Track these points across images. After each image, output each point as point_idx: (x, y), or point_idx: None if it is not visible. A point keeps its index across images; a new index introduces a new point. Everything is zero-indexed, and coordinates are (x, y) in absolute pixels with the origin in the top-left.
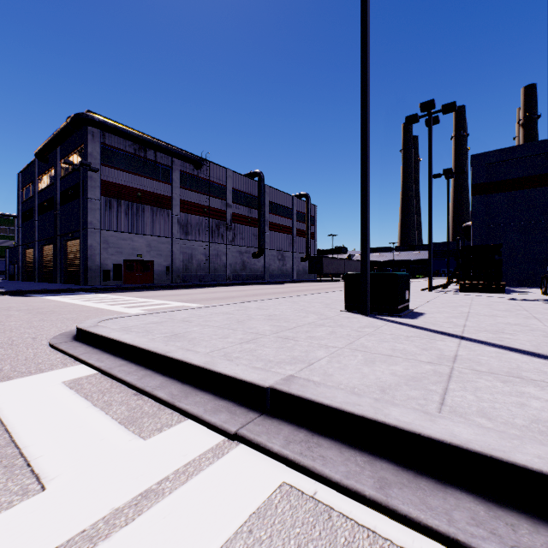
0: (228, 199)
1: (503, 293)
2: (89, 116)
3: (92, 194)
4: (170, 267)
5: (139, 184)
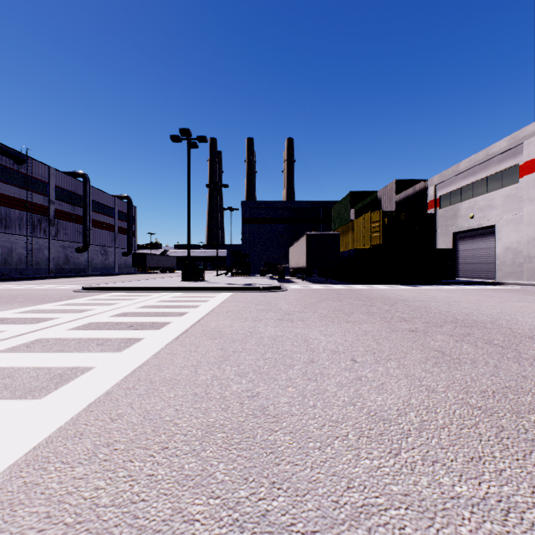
0: (51, 196)
1: (247, 276)
2: None
3: None
4: None
5: None
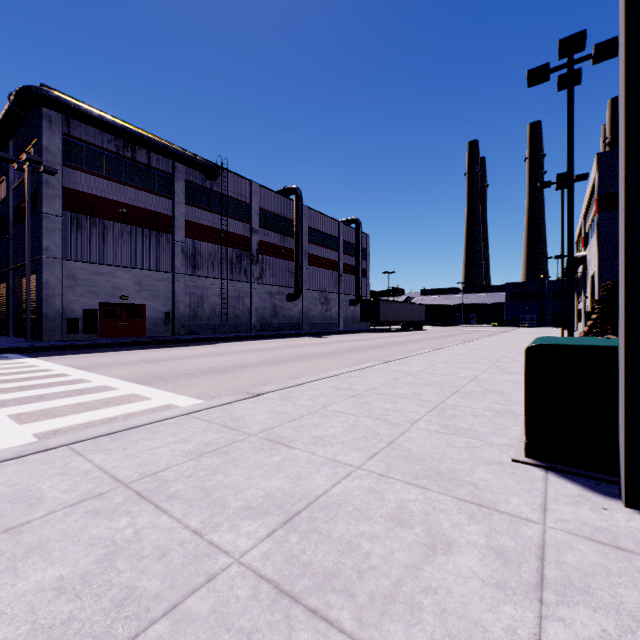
0: (253, 223)
1: None
2: (41, 91)
3: (49, 208)
4: (171, 313)
5: (123, 196)
